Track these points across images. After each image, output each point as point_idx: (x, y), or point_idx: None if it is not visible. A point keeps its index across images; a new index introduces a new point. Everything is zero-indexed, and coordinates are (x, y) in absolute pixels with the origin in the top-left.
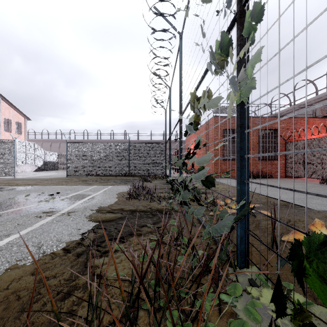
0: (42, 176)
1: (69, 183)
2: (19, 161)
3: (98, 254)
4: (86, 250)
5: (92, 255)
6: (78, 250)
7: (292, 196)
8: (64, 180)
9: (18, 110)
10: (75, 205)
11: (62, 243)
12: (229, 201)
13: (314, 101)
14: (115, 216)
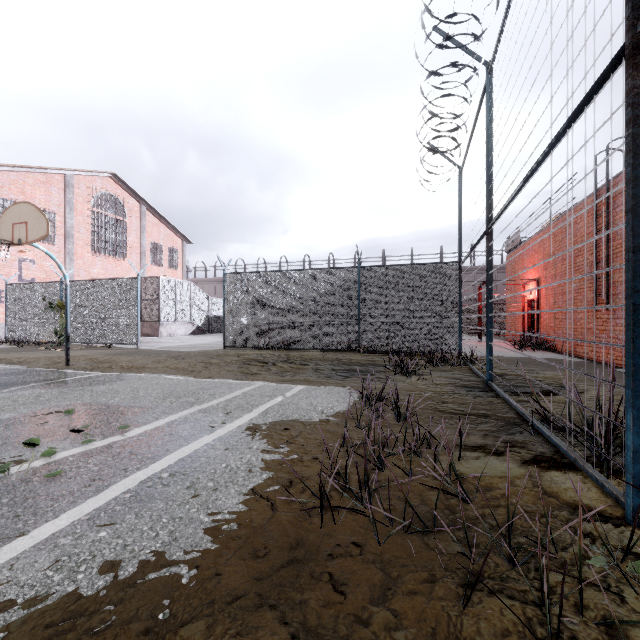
0: (187, 346)
1: (207, 369)
2: (165, 315)
3: None
4: None
5: None
6: None
7: None
8: (207, 359)
9: (171, 226)
10: (52, 528)
11: None
12: None
13: None
14: None
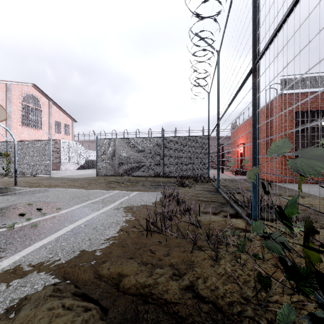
0: (76, 175)
1: (90, 186)
2: (63, 159)
3: None
4: None
5: None
6: None
7: None
8: (89, 181)
9: (66, 113)
10: (42, 243)
11: None
12: None
13: None
14: None
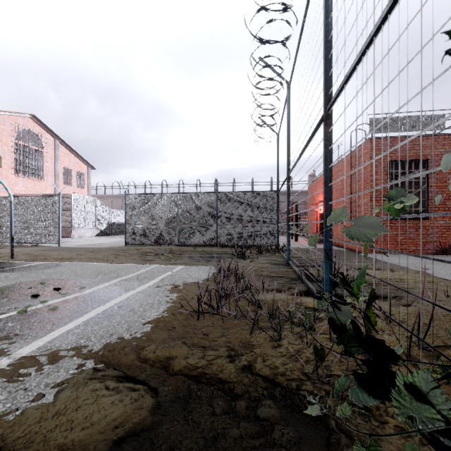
0: (96, 244)
1: (118, 258)
2: (76, 222)
3: None
4: None
5: None
6: None
7: None
8: (116, 252)
9: (79, 156)
10: (68, 327)
11: None
12: None
13: None
14: (124, 415)
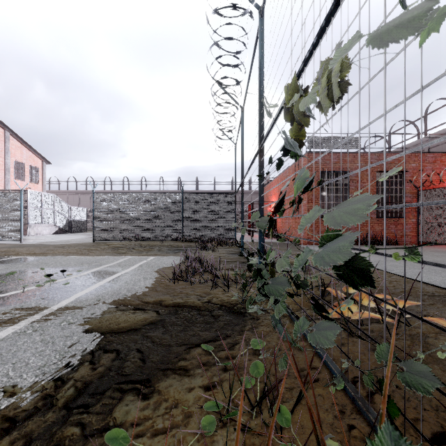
0: (60, 241)
1: (92, 252)
2: (33, 219)
3: (77, 440)
4: (53, 424)
5: (59, 445)
6: (34, 424)
7: None
8: (87, 247)
9: (33, 150)
10: (84, 292)
11: (9, 399)
12: (349, 289)
13: None
14: (144, 318)
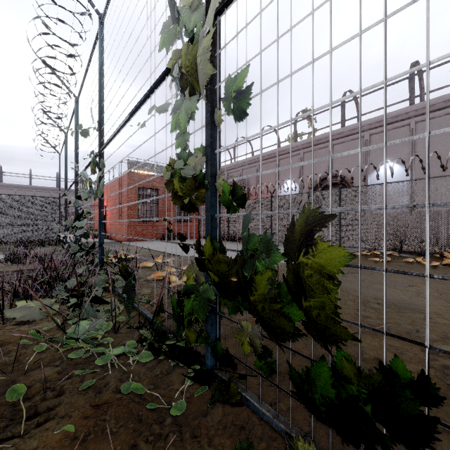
0: None
1: None
2: None
3: None
4: None
5: None
6: None
7: (180, 250)
8: None
9: None
10: None
11: None
12: None
13: (227, 169)
14: None
